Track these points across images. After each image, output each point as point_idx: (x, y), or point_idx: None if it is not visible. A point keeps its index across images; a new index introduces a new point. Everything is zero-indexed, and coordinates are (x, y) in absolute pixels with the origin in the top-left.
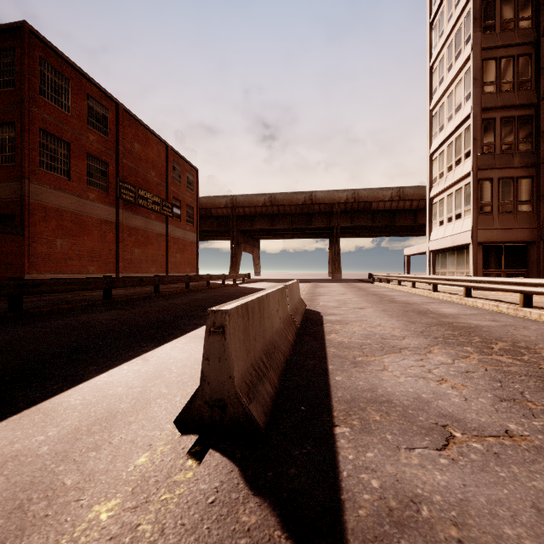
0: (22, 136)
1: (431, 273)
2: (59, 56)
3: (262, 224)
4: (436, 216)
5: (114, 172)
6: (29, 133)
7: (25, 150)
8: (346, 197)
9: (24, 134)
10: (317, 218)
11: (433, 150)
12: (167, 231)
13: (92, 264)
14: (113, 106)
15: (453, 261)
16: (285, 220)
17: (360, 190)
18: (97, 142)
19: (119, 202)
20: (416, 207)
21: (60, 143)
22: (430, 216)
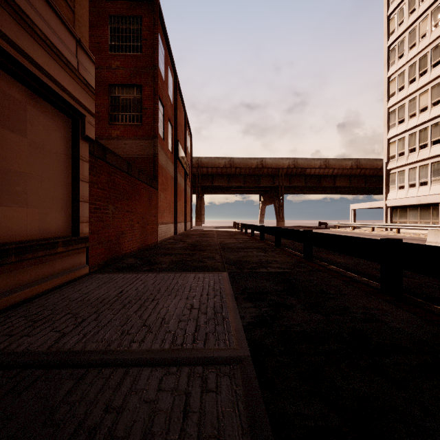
0: (155, 99)
1: (388, 222)
2: (163, 29)
3: (220, 182)
4: (394, 182)
5: (173, 134)
6: (158, 96)
7: (157, 112)
8: (288, 164)
9: (157, 98)
10: (264, 178)
11: (391, 135)
12: (186, 187)
13: (169, 215)
14: (173, 77)
15: (416, 214)
16: (239, 179)
17: (298, 159)
18: (170, 107)
19: (177, 161)
20: (336, 174)
21: (161, 107)
22: (387, 182)
